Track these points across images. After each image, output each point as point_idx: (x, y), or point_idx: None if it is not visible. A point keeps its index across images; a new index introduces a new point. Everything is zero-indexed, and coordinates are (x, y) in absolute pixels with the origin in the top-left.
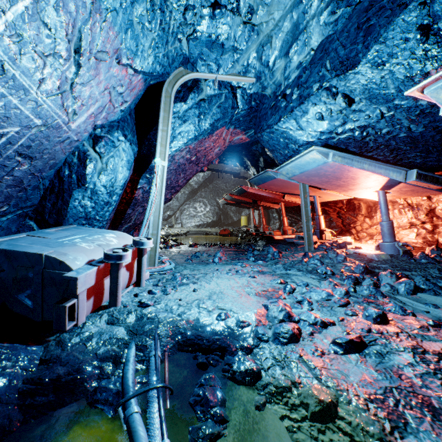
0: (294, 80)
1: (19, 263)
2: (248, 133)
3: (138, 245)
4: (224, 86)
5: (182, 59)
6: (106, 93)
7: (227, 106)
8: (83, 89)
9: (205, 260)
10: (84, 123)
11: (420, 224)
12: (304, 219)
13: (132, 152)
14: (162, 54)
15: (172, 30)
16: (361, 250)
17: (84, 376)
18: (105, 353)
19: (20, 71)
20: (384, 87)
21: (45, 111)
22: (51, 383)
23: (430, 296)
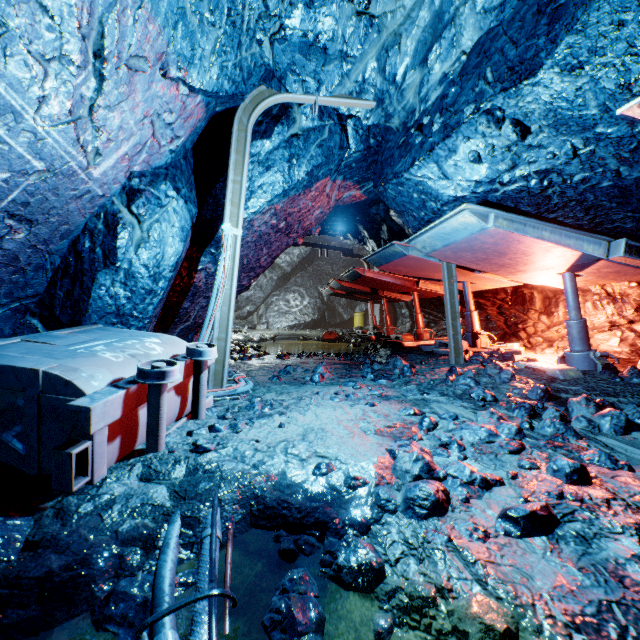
0: (435, 102)
1: (3, 384)
2: (364, 187)
3: (194, 356)
4: (327, 115)
5: (264, 72)
6: (146, 123)
7: (332, 145)
8: (110, 115)
9: (299, 378)
10: (113, 169)
11: (627, 324)
12: (450, 316)
13: (189, 215)
14: (232, 64)
15: (247, 25)
16: (537, 363)
17: (92, 571)
18: (131, 532)
19: (6, 83)
20: (580, 105)
21: (50, 148)
22: (36, 585)
23: None
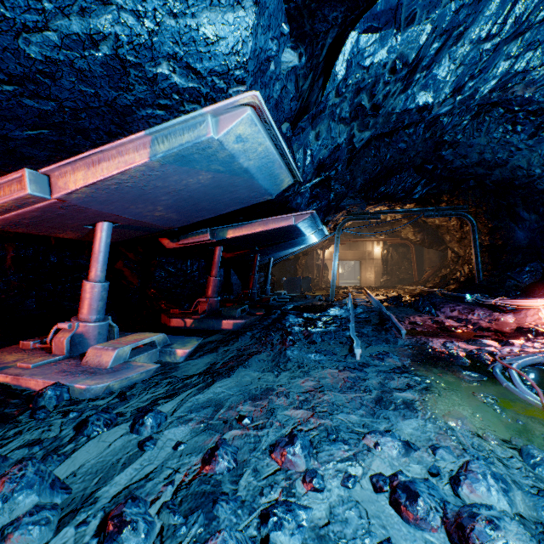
0: None
1: None
2: None
3: None
4: None
5: None
6: None
7: None
8: None
9: None
10: None
11: None
12: None
13: None
14: None
15: None
16: None
17: None
18: None
19: None
20: None
21: None
22: None
23: (76, 458)
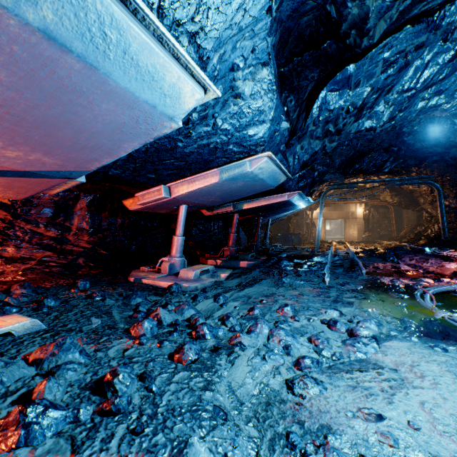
0: None
1: None
2: None
3: None
4: None
5: None
6: None
7: None
8: None
9: None
10: None
11: None
12: None
13: None
14: None
15: None
16: None
17: None
18: None
19: None
20: (254, 124)
21: None
22: None
23: (198, 306)
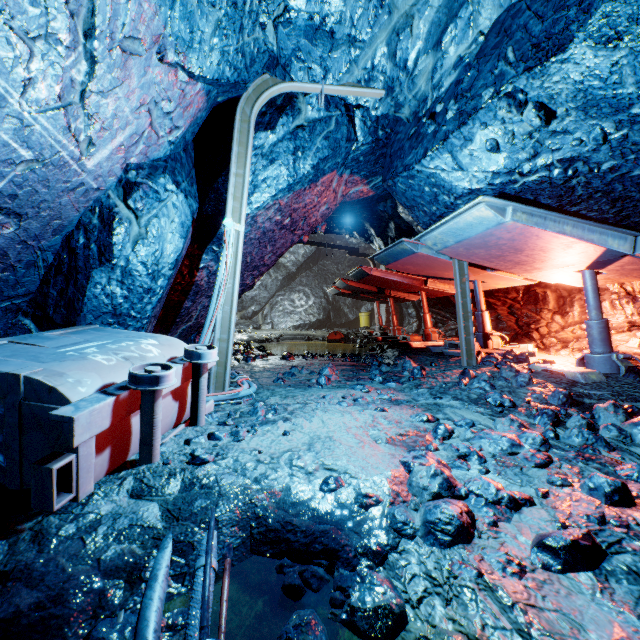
0: (449, 88)
1: None
2: (372, 182)
3: (192, 358)
4: (334, 105)
5: (267, 58)
6: (142, 111)
7: (339, 137)
8: (103, 102)
9: (305, 381)
10: (108, 160)
11: None
12: (461, 316)
13: (189, 210)
14: (234, 49)
15: (249, 6)
16: (555, 366)
17: (67, 611)
18: (115, 560)
19: None
20: (615, 83)
21: (38, 136)
22: None
23: None
